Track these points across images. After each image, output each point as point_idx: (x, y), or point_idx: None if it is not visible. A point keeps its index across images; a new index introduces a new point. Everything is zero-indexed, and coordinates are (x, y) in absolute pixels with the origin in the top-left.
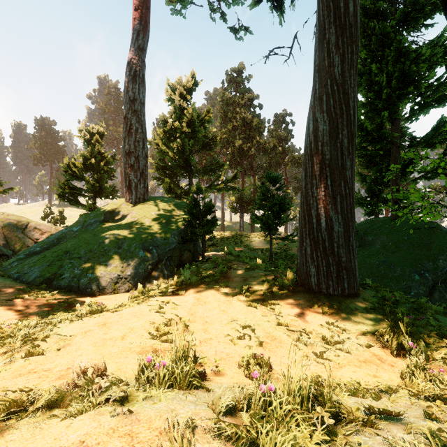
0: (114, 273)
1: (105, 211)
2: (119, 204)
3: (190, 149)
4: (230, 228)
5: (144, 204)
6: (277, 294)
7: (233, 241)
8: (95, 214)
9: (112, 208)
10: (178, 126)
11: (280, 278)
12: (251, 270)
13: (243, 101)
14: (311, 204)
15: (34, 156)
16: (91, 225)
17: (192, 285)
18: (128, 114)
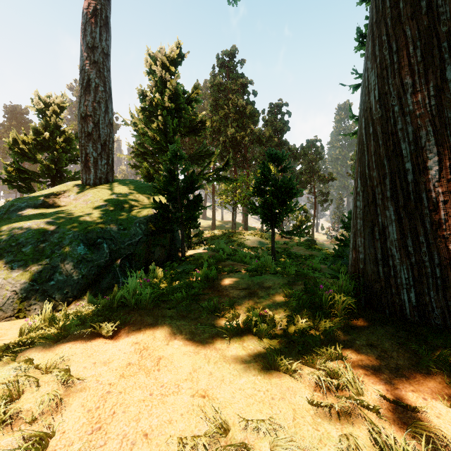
0: (22, 282)
1: (47, 194)
2: (71, 186)
3: (174, 130)
4: (222, 228)
5: (106, 185)
6: (329, 329)
7: (225, 239)
8: (31, 197)
9: (60, 190)
10: (159, 99)
11: (322, 290)
12: (260, 275)
13: (236, 87)
14: (400, 131)
15: (3, 147)
16: (19, 211)
17: (141, 309)
18: (85, 66)
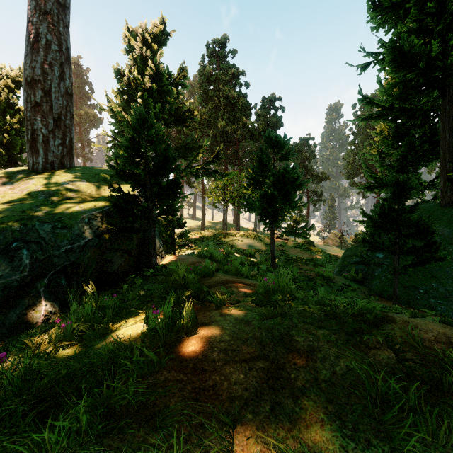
0: None
1: None
2: (11, 172)
3: (157, 117)
4: (212, 228)
5: (59, 171)
6: None
7: (215, 241)
8: None
9: None
10: (138, 78)
11: None
12: (281, 315)
13: (227, 77)
14: None
15: None
16: None
17: None
18: (32, 16)
